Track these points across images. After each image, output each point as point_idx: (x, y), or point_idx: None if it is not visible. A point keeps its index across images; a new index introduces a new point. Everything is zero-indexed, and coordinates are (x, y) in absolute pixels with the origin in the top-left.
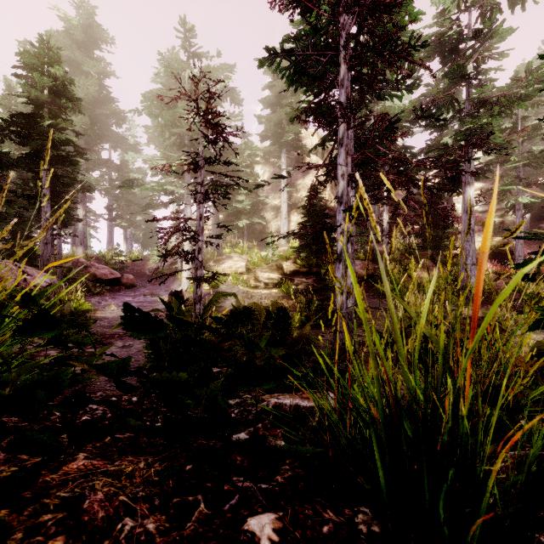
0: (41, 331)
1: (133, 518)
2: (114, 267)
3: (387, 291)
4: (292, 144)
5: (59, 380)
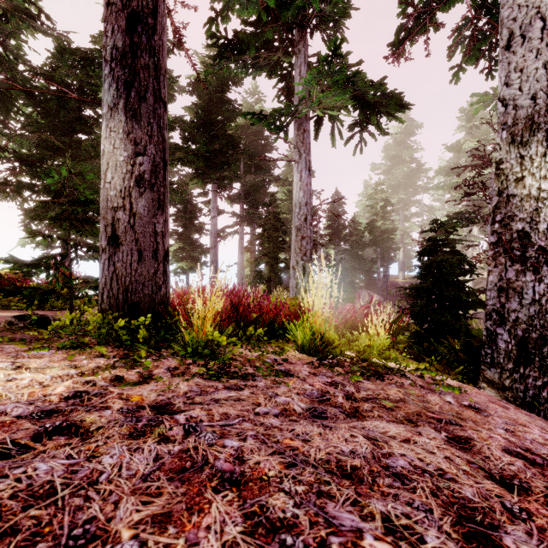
0: None
1: None
2: None
3: None
4: None
5: None
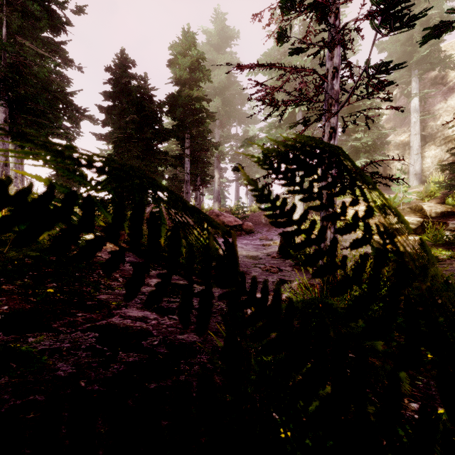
0: None
1: None
2: (237, 216)
3: None
4: (429, 59)
5: None
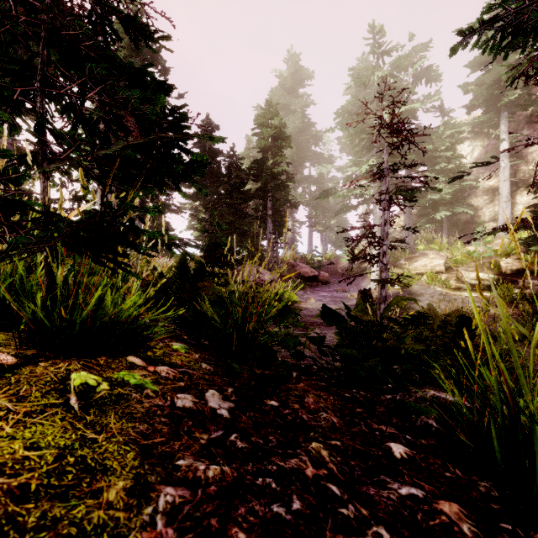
0: (283, 315)
1: (326, 413)
2: (313, 266)
3: (502, 313)
4: (518, 102)
5: (294, 339)
